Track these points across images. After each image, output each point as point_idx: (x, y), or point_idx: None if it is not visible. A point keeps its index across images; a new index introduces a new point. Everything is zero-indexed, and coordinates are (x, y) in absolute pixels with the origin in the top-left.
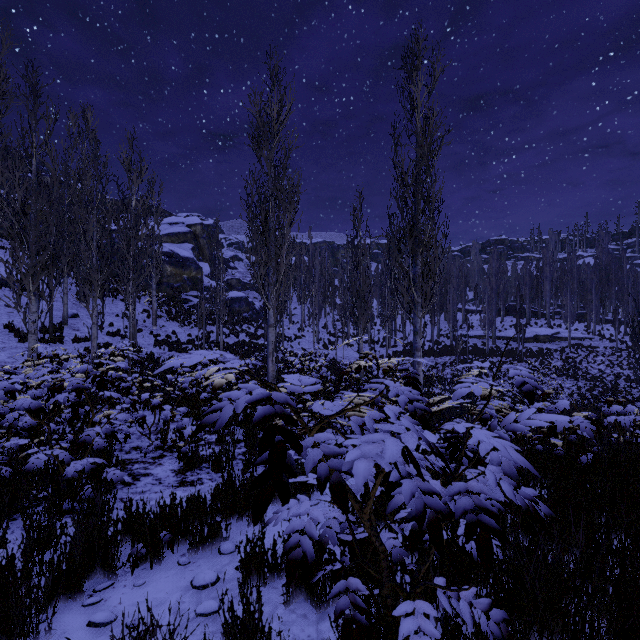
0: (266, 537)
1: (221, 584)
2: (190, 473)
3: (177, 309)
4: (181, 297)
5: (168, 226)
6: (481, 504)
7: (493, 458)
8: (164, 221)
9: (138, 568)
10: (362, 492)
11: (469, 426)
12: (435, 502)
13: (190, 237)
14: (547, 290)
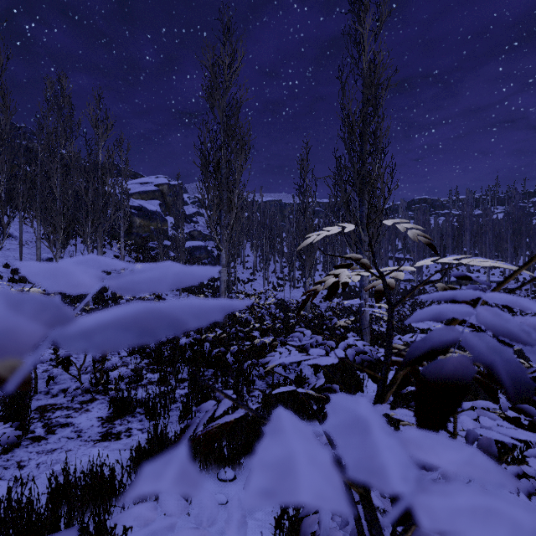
0: None
1: None
2: (119, 421)
3: (144, 255)
4: (149, 245)
5: (139, 185)
6: None
7: None
8: (136, 181)
9: None
10: None
11: None
12: None
13: (158, 195)
14: (467, 240)
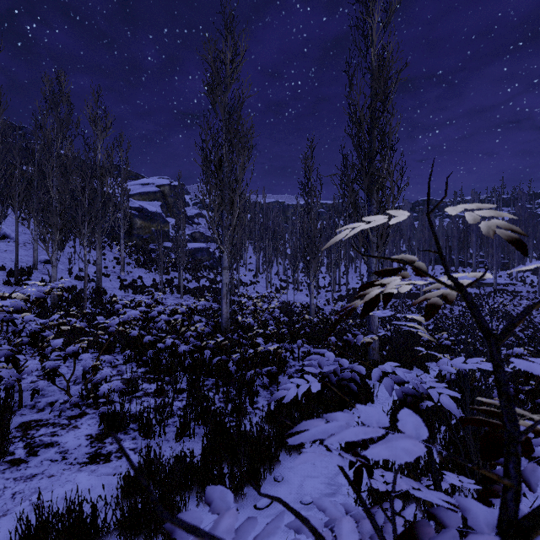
0: None
1: None
2: (110, 439)
3: (145, 257)
4: (149, 247)
5: (140, 186)
6: None
7: None
8: (137, 182)
9: None
10: None
11: None
12: None
13: (159, 196)
14: (473, 242)
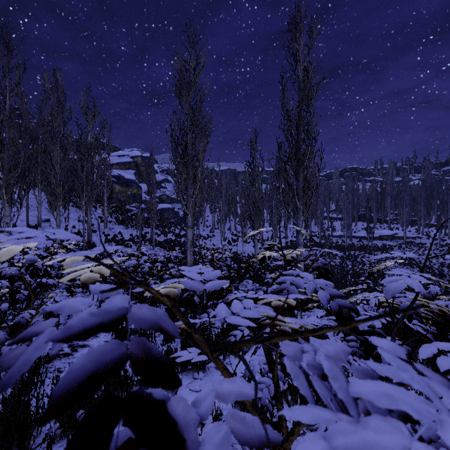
0: None
1: None
2: None
3: (123, 216)
4: (126, 208)
5: (117, 157)
6: None
7: None
8: (115, 154)
9: (56, 445)
10: (272, 394)
11: None
12: None
13: (133, 165)
14: (388, 203)
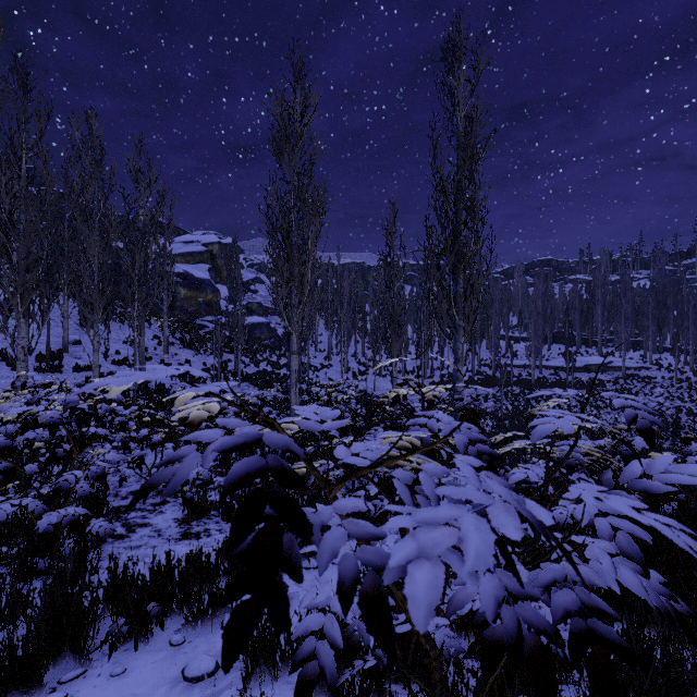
0: None
1: (220, 675)
2: (196, 523)
3: (191, 336)
4: (196, 322)
5: (182, 245)
6: (591, 602)
7: (601, 528)
8: (178, 239)
9: (119, 649)
10: None
11: (595, 489)
12: (535, 614)
13: (206, 257)
14: (599, 315)
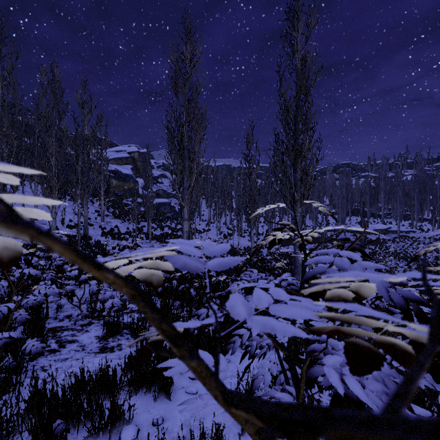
0: (171, 418)
1: None
2: (112, 339)
3: (120, 210)
4: (123, 202)
5: (115, 153)
6: None
7: None
8: (112, 149)
9: None
10: None
11: None
12: None
13: (130, 160)
14: (382, 197)
